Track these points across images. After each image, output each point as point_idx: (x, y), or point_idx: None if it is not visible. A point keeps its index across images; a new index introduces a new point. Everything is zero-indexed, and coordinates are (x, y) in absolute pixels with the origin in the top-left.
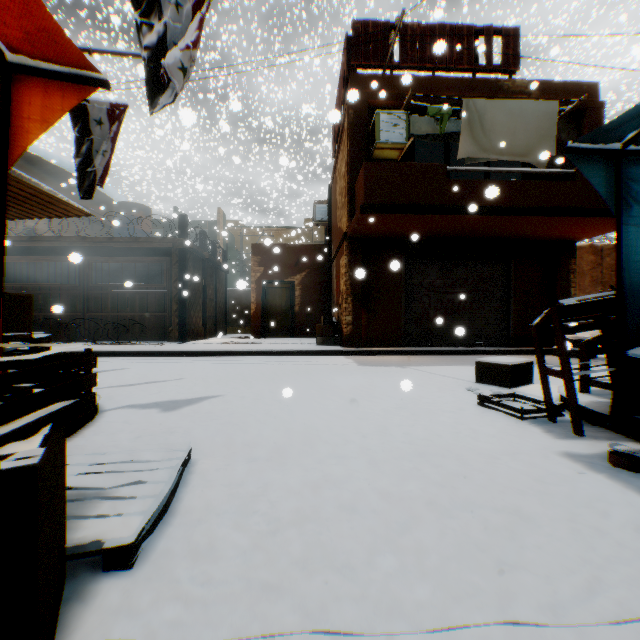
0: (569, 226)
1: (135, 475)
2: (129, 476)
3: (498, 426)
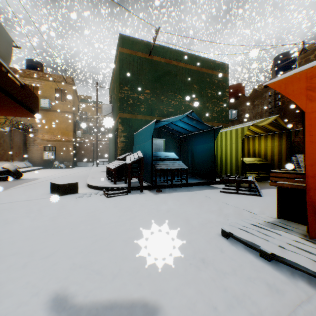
0: (10, 109)
1: (254, 223)
2: (256, 223)
3: (136, 197)
